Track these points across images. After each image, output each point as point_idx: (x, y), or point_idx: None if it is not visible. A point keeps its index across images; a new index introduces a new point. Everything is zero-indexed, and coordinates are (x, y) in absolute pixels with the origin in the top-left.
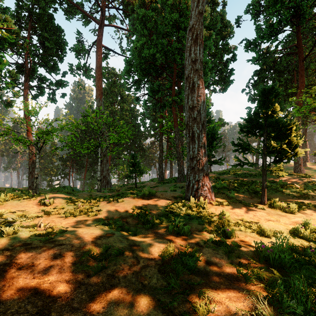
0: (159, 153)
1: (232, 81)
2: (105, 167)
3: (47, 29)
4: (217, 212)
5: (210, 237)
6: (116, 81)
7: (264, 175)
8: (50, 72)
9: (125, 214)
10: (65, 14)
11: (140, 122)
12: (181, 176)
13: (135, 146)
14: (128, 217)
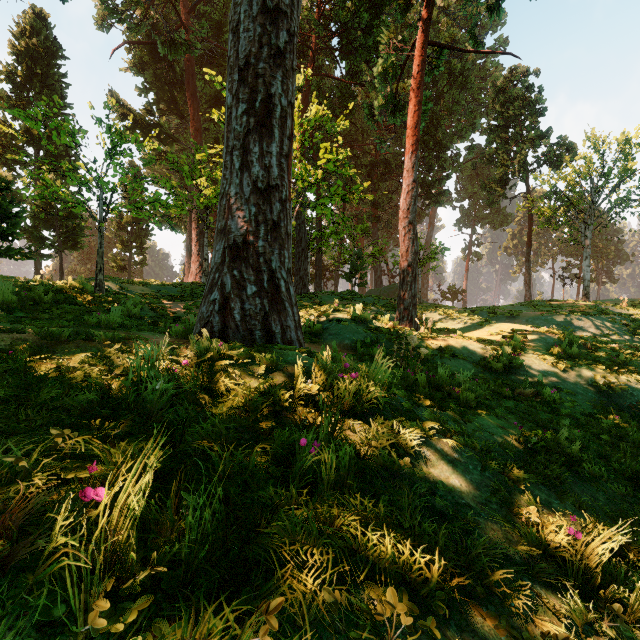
0: None
1: None
2: None
3: None
4: None
5: None
6: None
7: None
8: None
9: None
10: None
11: None
12: None
13: None
14: None
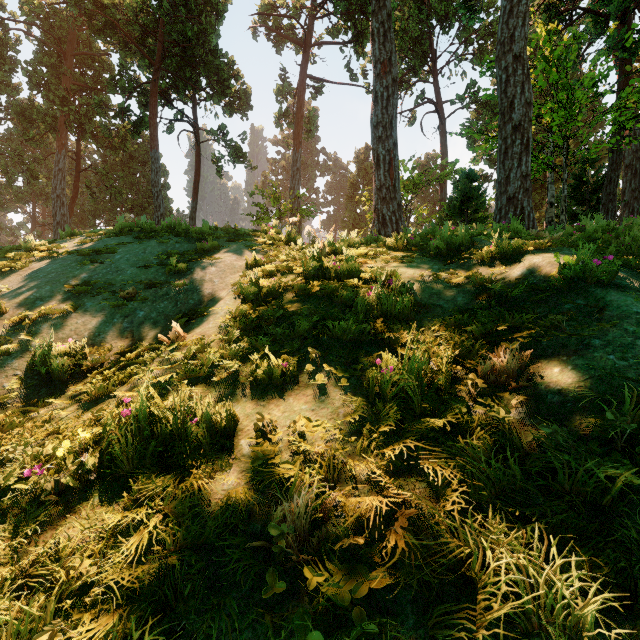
0: None
1: None
2: None
3: None
4: None
5: None
6: None
7: None
8: None
9: None
10: None
11: None
12: None
13: None
14: None
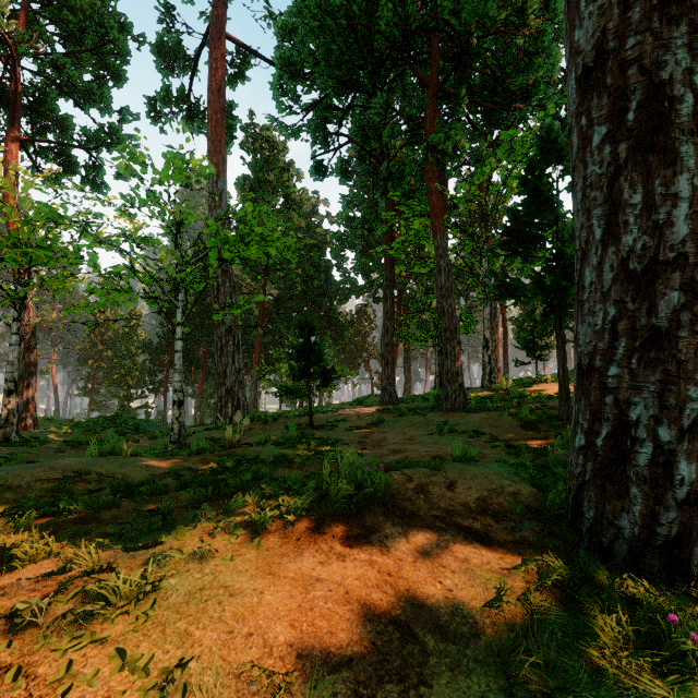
0: (384, 321)
1: None
2: (231, 364)
3: None
4: None
5: None
6: (272, 156)
7: None
8: (85, 106)
9: None
10: None
11: (332, 258)
12: (459, 389)
13: (320, 318)
14: None
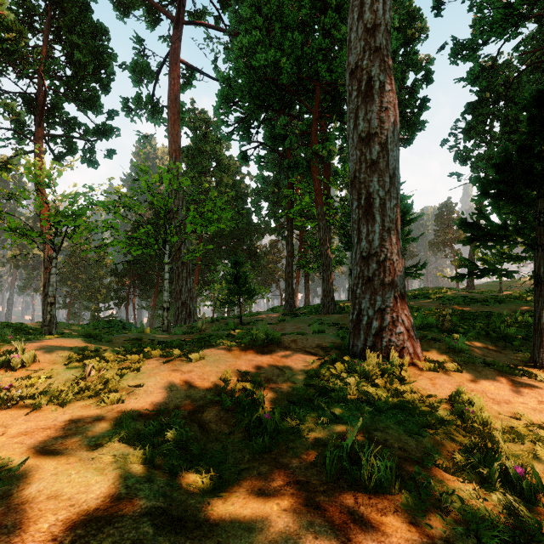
0: (286, 258)
1: (424, 122)
2: (185, 285)
3: (78, 28)
4: (438, 391)
5: (479, 512)
6: (208, 132)
7: (542, 297)
8: (84, 110)
9: (202, 396)
10: (116, 9)
11: (252, 207)
12: (331, 301)
13: (242, 250)
14: (208, 404)
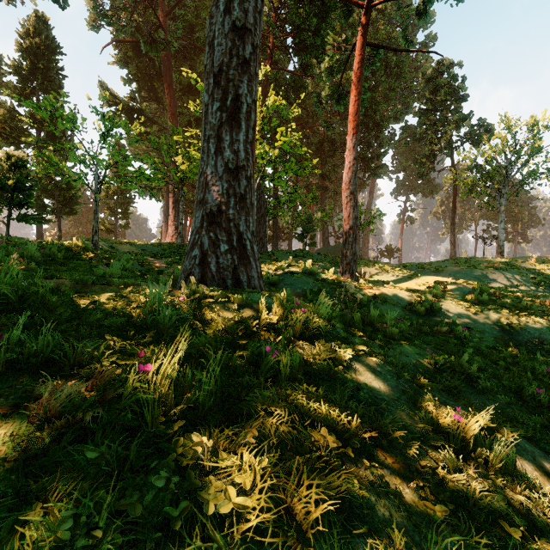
0: None
1: None
2: None
3: None
4: None
5: None
6: None
7: None
8: None
9: None
10: None
11: None
12: None
13: None
14: None
